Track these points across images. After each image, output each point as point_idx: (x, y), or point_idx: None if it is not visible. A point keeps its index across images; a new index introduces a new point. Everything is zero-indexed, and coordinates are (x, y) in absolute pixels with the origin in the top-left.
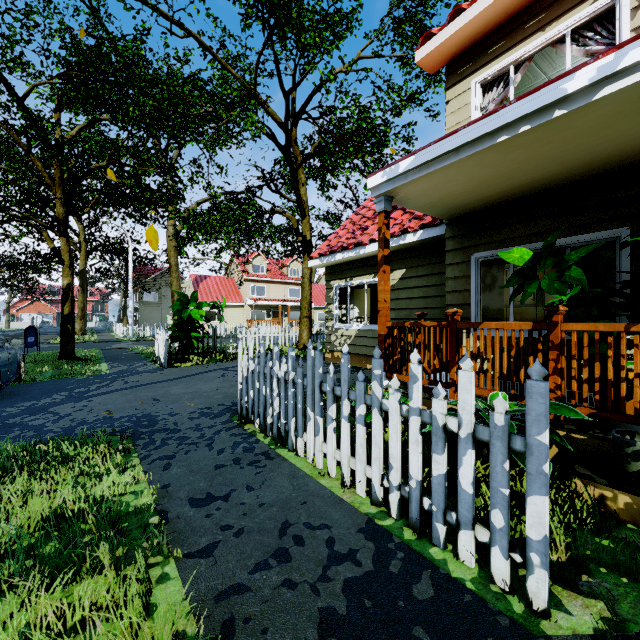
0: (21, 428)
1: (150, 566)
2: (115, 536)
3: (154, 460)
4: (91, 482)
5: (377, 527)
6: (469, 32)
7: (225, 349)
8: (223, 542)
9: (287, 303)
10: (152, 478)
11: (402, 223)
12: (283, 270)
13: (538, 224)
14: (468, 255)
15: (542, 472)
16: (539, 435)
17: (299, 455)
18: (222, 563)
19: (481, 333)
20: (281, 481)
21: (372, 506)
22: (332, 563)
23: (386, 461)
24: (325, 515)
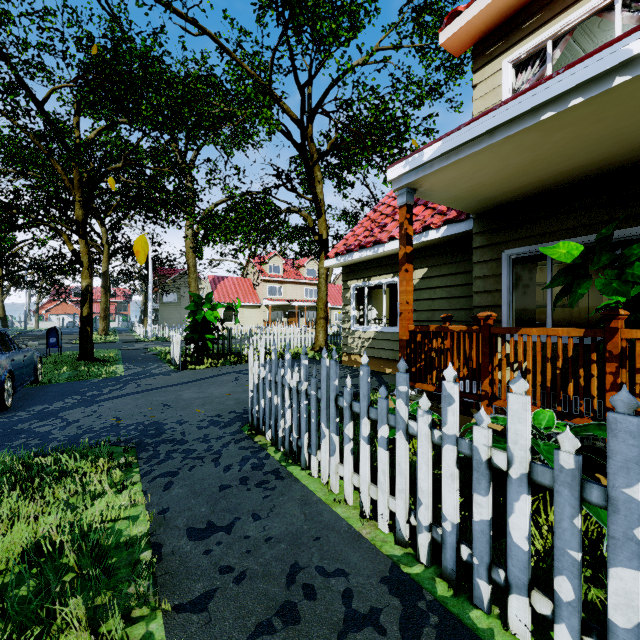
0: (27, 435)
1: (133, 621)
2: (91, 587)
3: (155, 477)
4: (82, 506)
5: (403, 576)
6: (500, 6)
7: (240, 351)
8: (221, 590)
9: (303, 303)
10: (150, 500)
11: (424, 219)
12: (300, 270)
13: (581, 216)
14: (499, 252)
15: (633, 538)
16: (628, 488)
17: (312, 475)
18: (217, 621)
19: (520, 340)
20: (291, 508)
21: (396, 546)
22: (349, 628)
23: (411, 486)
24: (341, 557)
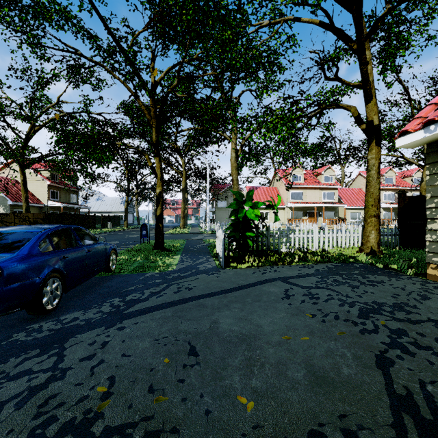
0: None
1: None
2: None
3: None
4: None
5: None
6: None
7: (278, 248)
8: None
9: (322, 205)
10: None
11: None
12: (317, 178)
13: None
14: None
15: None
16: None
17: None
18: None
19: None
20: None
21: None
22: None
23: None
24: None
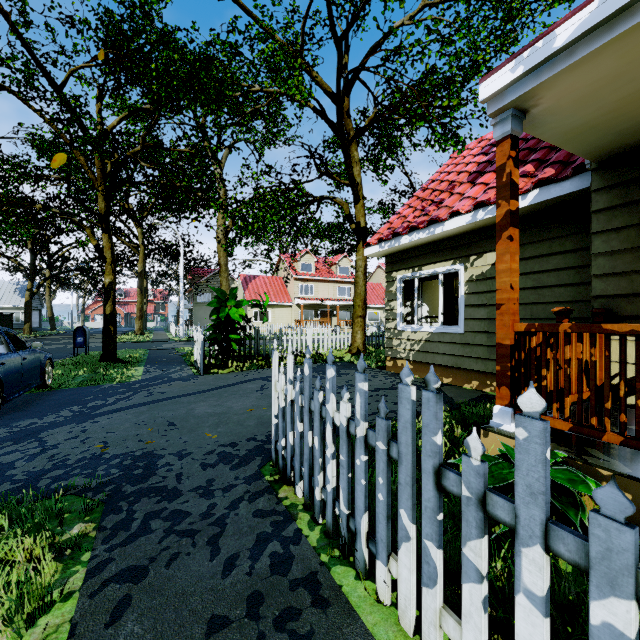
0: None
1: None
2: None
3: (106, 582)
4: None
5: None
6: None
7: (269, 352)
8: None
9: (336, 302)
10: None
11: None
12: (332, 268)
13: None
14: None
15: None
16: None
17: (379, 598)
18: None
19: None
20: None
21: None
22: None
23: None
24: None
